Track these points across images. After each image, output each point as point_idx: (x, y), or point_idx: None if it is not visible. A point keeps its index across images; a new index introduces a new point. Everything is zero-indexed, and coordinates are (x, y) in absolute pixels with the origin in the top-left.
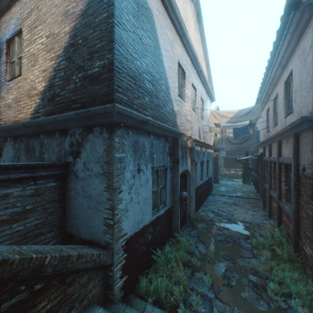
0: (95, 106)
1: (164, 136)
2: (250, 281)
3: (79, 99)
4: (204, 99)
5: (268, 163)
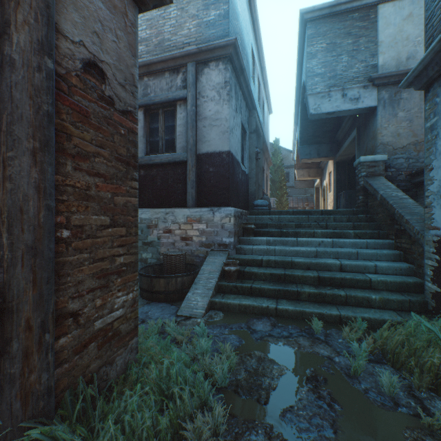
0: None
1: None
2: (262, 397)
3: None
4: None
5: None
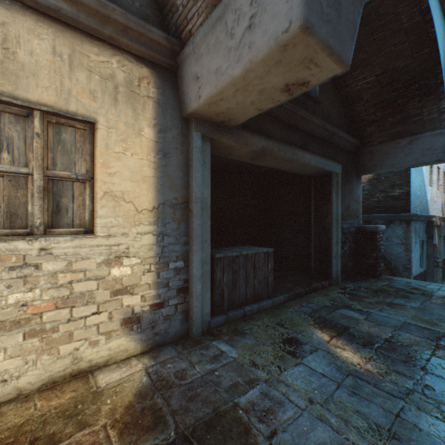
0: (395, 211)
1: (422, 220)
2: None
3: (381, 206)
4: None
5: None
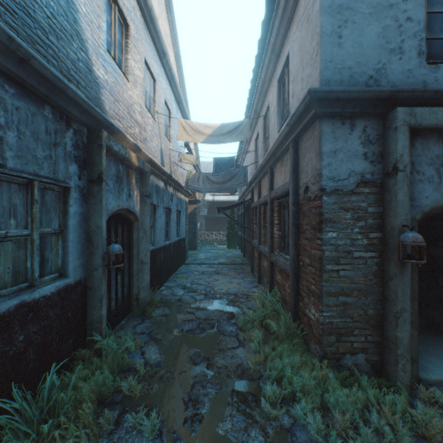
0: None
1: (57, 109)
2: (235, 394)
3: None
4: (173, 110)
5: (258, 207)
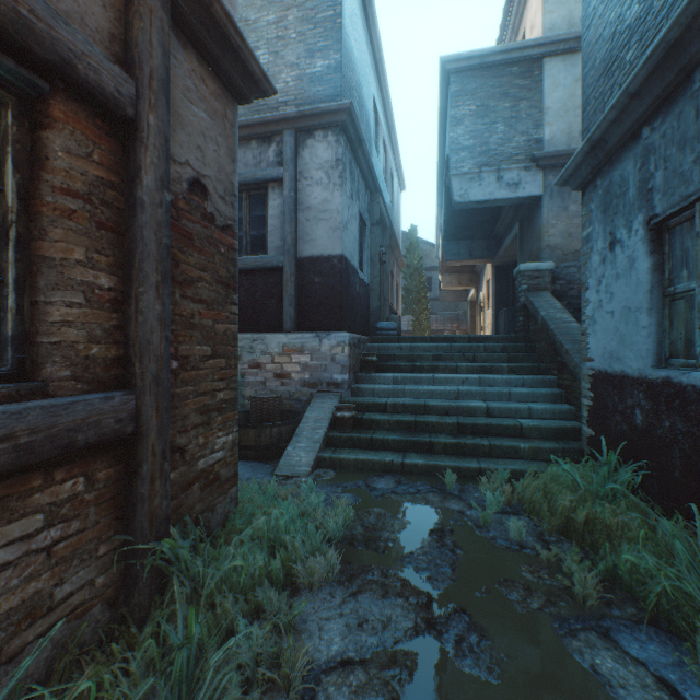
0: None
1: None
2: (381, 547)
3: None
4: None
5: None
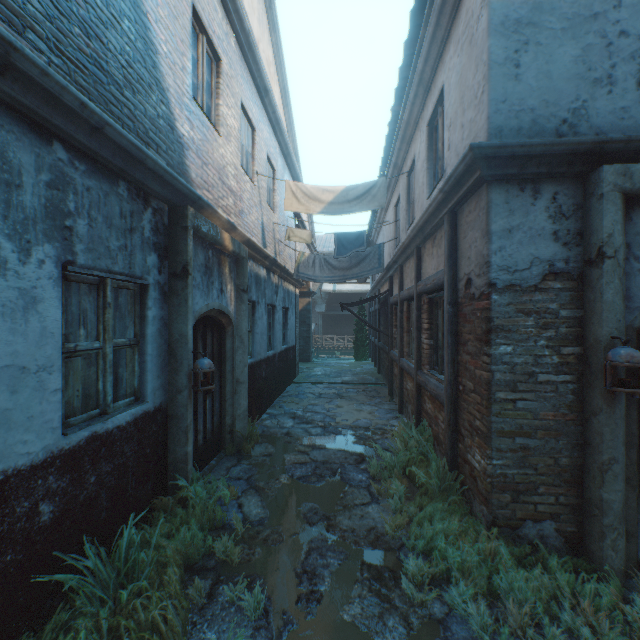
0: None
1: (133, 184)
2: (366, 568)
3: None
4: (278, 167)
5: (399, 304)
